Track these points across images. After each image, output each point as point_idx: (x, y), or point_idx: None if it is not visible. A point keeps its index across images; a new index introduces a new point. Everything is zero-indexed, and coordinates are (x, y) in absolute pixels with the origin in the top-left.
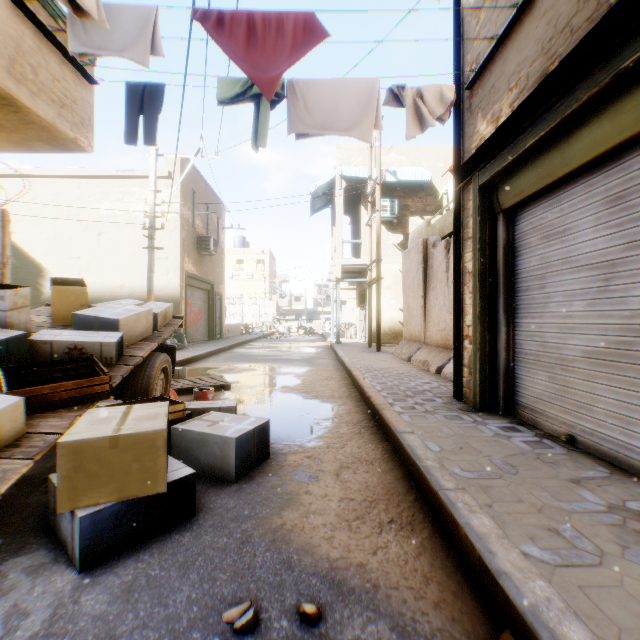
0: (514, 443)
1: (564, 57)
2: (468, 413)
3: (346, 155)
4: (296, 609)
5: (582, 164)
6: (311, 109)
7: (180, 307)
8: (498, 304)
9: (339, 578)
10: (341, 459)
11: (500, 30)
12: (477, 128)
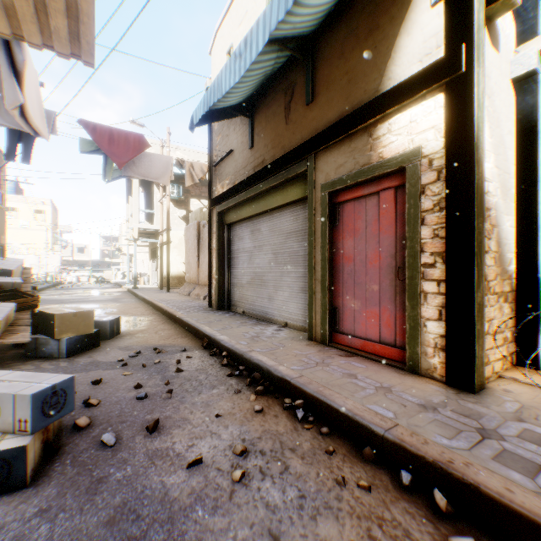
0: (225, 316)
1: (238, 183)
2: (213, 311)
3: None
4: (152, 350)
5: (245, 217)
6: (137, 165)
7: None
8: (225, 263)
9: (163, 346)
10: (156, 330)
11: (224, 152)
12: (217, 186)
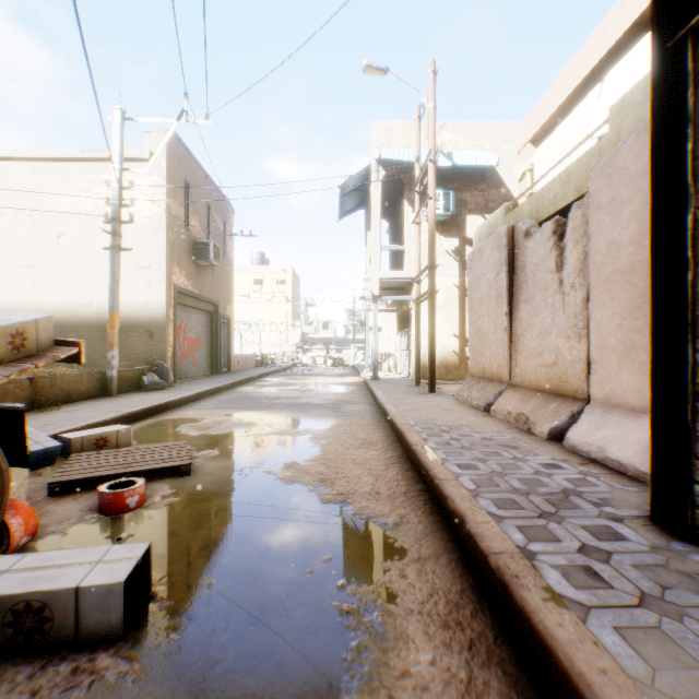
0: None
1: None
2: None
3: (385, 135)
4: None
5: None
6: None
7: (166, 332)
8: None
9: None
10: None
11: None
12: None
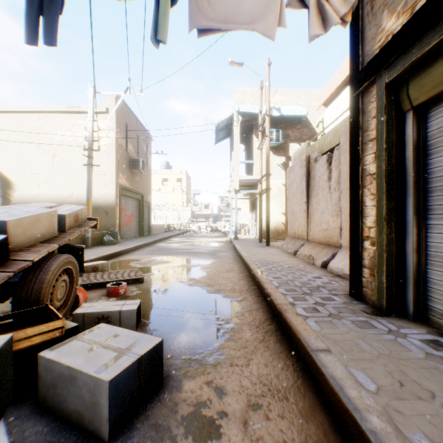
0: None
1: None
2: (375, 317)
3: (242, 97)
4: None
5: None
6: (213, 3)
7: (115, 211)
8: (406, 205)
9: None
10: (247, 387)
11: None
12: (381, 27)
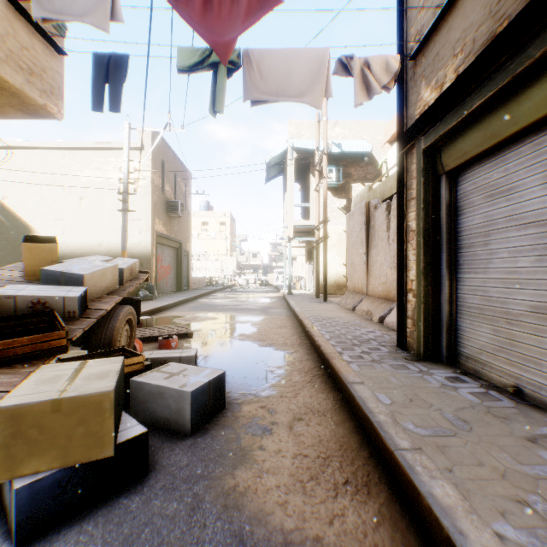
0: (462, 395)
1: (515, 15)
2: (413, 362)
3: (297, 129)
4: None
5: (531, 123)
6: (265, 77)
7: (151, 262)
8: (441, 260)
9: None
10: (294, 409)
11: (444, 0)
12: (421, 95)
